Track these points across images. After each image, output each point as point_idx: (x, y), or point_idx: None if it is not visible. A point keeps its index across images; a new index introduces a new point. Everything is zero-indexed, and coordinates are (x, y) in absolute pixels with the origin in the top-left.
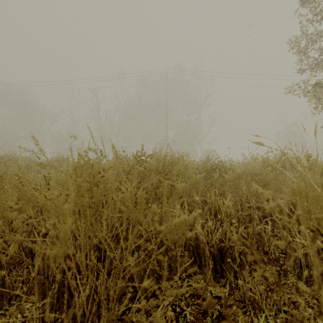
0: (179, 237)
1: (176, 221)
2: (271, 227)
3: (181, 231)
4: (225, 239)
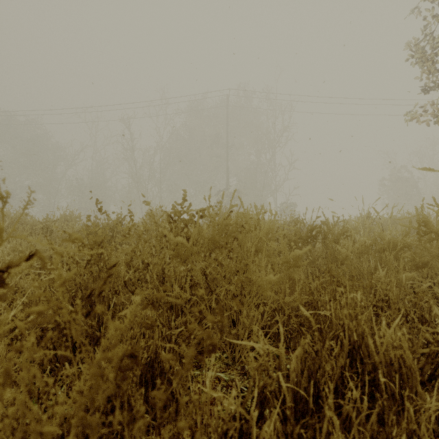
0: None
1: None
2: None
3: None
4: None
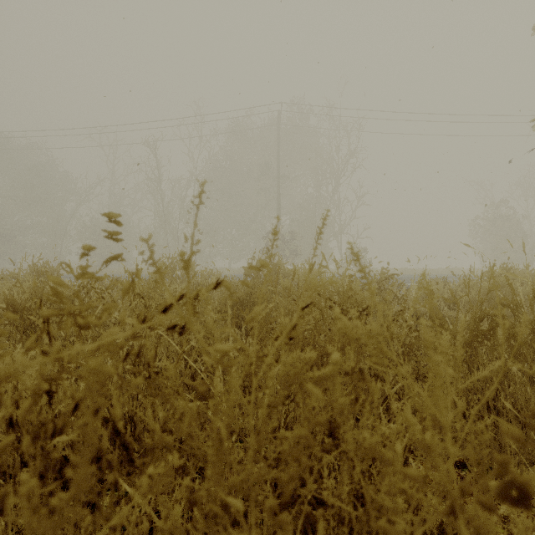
0: None
1: None
2: None
3: None
4: None
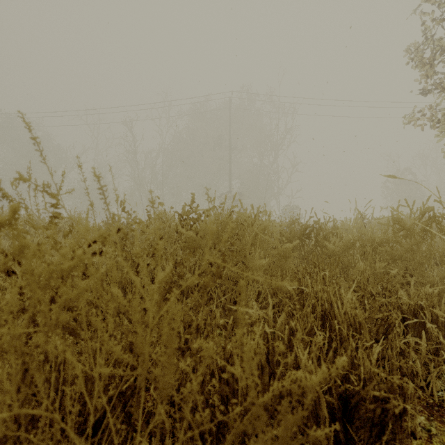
0: (284, 442)
1: (275, 392)
2: (415, 335)
3: (289, 423)
4: (352, 374)
